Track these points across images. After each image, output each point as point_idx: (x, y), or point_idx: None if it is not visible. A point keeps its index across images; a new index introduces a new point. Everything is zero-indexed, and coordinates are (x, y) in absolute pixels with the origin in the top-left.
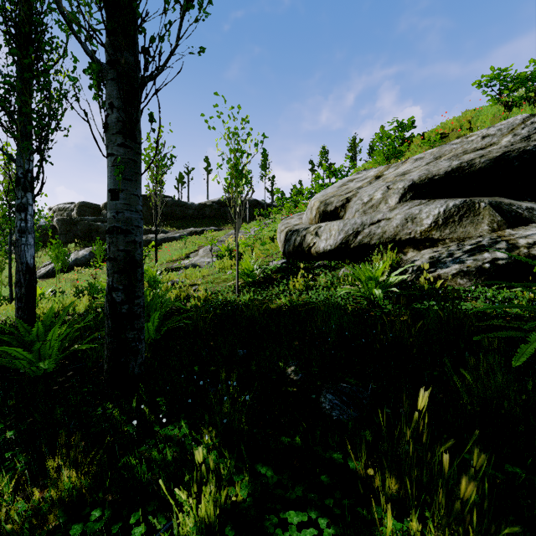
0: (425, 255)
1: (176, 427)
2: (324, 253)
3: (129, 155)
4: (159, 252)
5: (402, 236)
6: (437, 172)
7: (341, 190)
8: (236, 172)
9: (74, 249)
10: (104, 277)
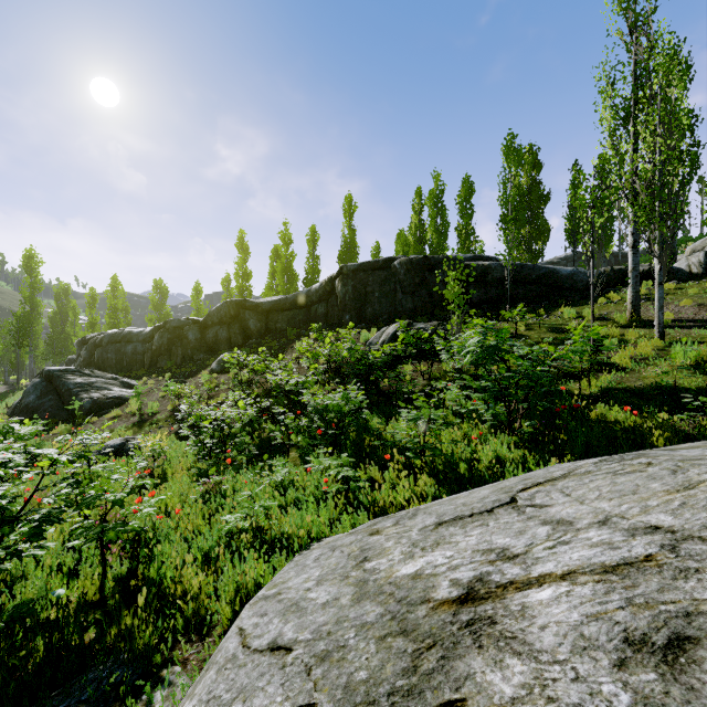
0: None
1: None
2: None
3: None
4: None
5: None
6: None
7: (702, 243)
8: None
9: None
10: None
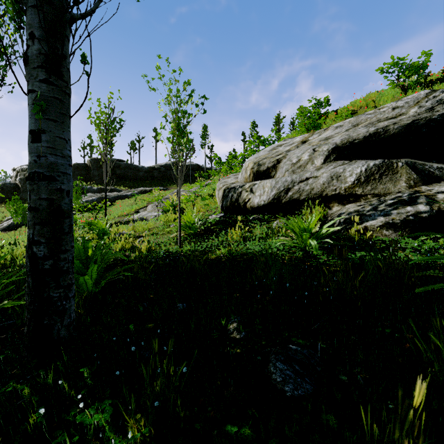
0: (350, 208)
1: (100, 406)
2: (258, 207)
3: (53, 93)
4: (113, 208)
5: (328, 192)
6: (357, 137)
7: (272, 153)
8: (178, 132)
9: None
10: None
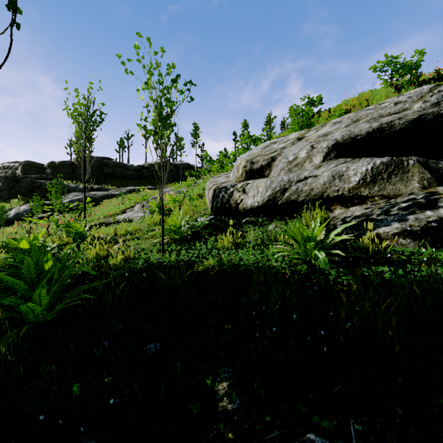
0: (356, 212)
1: None
2: (251, 209)
3: None
4: (99, 208)
5: (330, 193)
6: (359, 133)
7: (265, 151)
8: (161, 122)
9: (16, 205)
10: (41, 231)
